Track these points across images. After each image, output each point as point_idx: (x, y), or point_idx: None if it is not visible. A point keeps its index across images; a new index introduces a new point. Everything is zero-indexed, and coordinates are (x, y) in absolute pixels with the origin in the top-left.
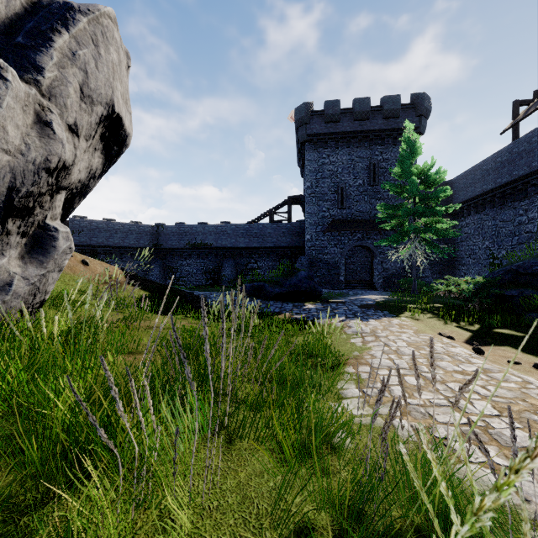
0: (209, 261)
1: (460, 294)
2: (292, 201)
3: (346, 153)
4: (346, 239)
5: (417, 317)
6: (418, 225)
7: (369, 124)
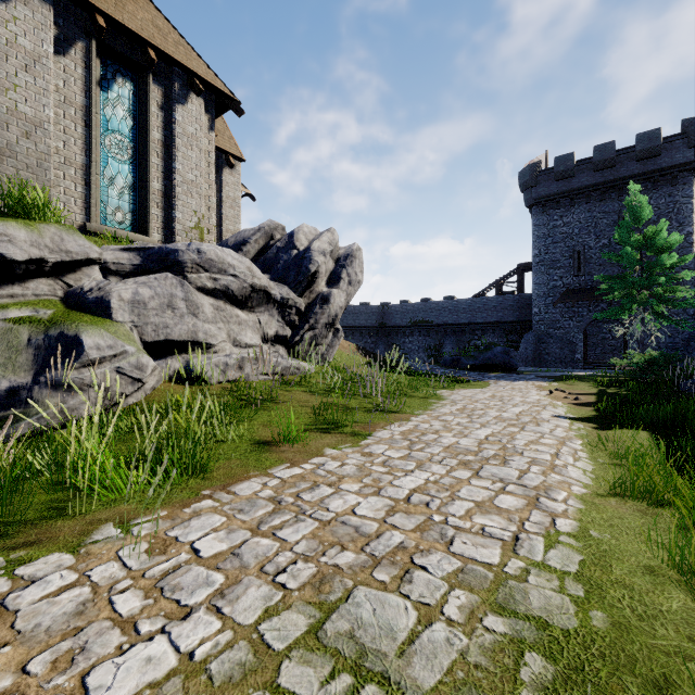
0: (431, 338)
1: (629, 366)
2: (524, 268)
3: (585, 210)
4: (585, 310)
5: (574, 383)
6: (642, 297)
7: (615, 172)
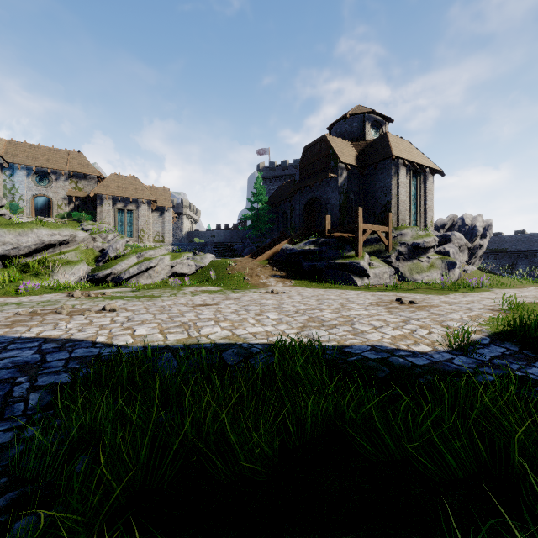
0: (504, 260)
1: None
2: None
3: None
4: None
5: None
6: None
7: None
